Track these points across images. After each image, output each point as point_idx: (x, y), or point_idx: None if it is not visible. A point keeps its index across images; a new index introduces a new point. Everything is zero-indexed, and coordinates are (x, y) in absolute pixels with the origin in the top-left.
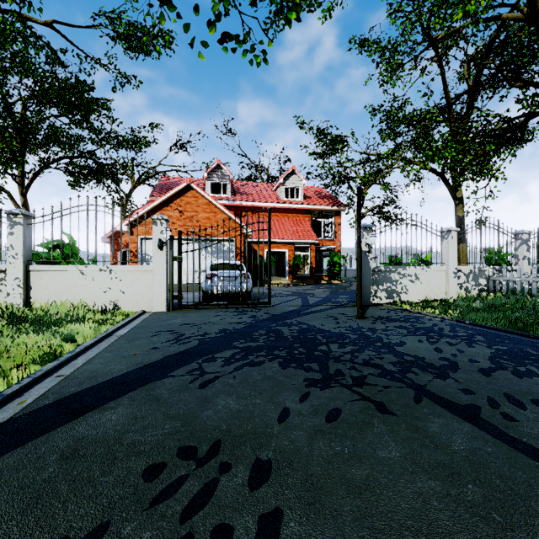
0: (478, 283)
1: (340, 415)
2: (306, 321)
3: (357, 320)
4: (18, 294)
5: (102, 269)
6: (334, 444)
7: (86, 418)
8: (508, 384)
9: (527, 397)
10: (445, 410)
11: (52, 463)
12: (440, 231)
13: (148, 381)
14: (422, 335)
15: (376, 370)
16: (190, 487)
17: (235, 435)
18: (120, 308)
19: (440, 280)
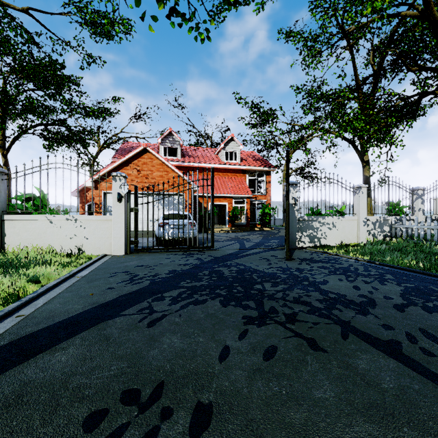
0: (383, 230)
1: (276, 353)
2: (243, 262)
3: (286, 261)
4: None
5: (68, 219)
6: (272, 384)
7: (36, 360)
8: (421, 319)
9: None
10: (371, 346)
11: None
12: (353, 187)
13: (101, 320)
14: (341, 274)
15: (306, 307)
16: (130, 437)
17: (178, 376)
18: (84, 252)
19: (352, 227)
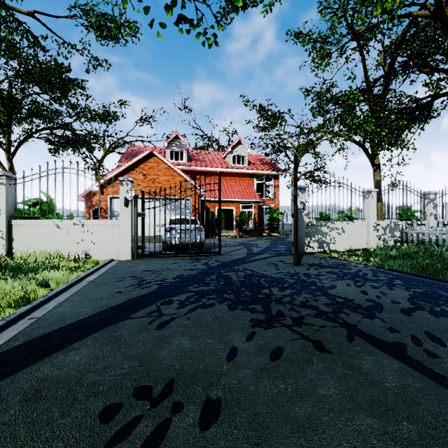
0: (394, 235)
1: (283, 354)
2: (250, 267)
3: (294, 266)
4: (1, 245)
5: (75, 224)
6: (278, 382)
7: (51, 359)
8: (427, 323)
9: (445, 335)
10: (375, 348)
11: (14, 405)
12: (362, 191)
13: (111, 322)
14: (349, 279)
15: (313, 311)
16: (144, 428)
17: (187, 374)
18: (91, 257)
19: (362, 232)
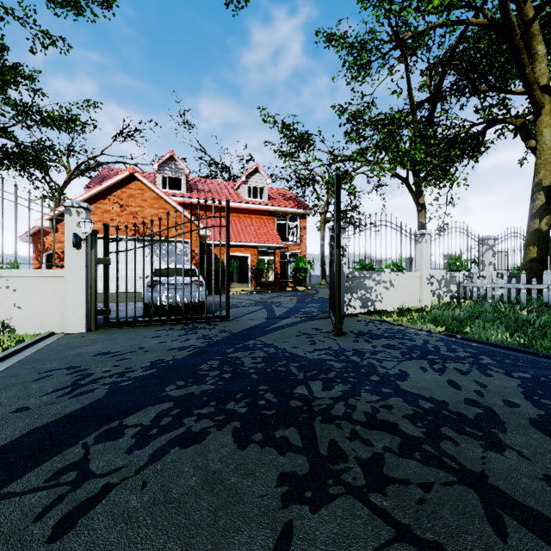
0: (450, 289)
1: None
2: (273, 341)
3: (336, 338)
4: None
5: None
6: None
7: None
8: None
9: None
10: None
11: None
12: (414, 234)
13: None
14: (421, 359)
15: (392, 437)
16: None
17: None
18: (13, 330)
19: (414, 286)
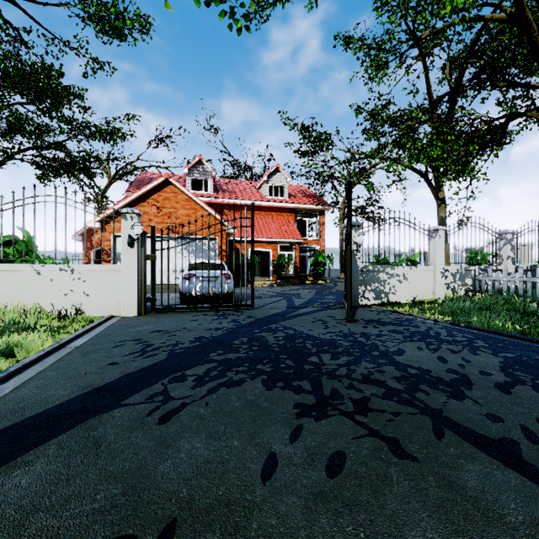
0: (465, 283)
1: (345, 463)
2: (292, 325)
3: (347, 324)
4: None
5: (62, 269)
6: (343, 520)
7: None
8: (535, 405)
9: None
10: (477, 449)
11: None
12: (428, 230)
13: (92, 413)
14: (420, 341)
15: (379, 388)
16: None
17: (199, 510)
18: (84, 313)
19: (427, 280)
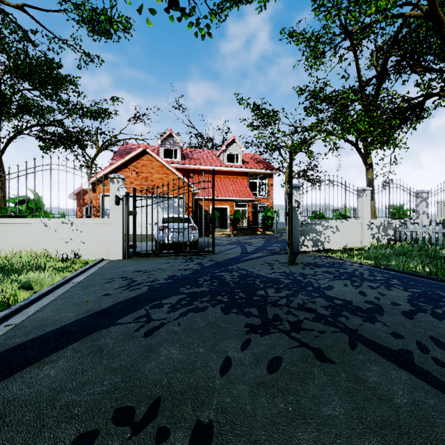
0: (387, 233)
1: (281, 364)
2: (245, 267)
3: (289, 266)
4: None
5: (64, 222)
6: (277, 399)
7: (23, 375)
8: (431, 327)
9: None
10: (380, 356)
11: None
12: (357, 190)
13: (95, 329)
14: (346, 279)
15: (311, 314)
16: None
17: (176, 392)
18: (81, 257)
19: (356, 231)
